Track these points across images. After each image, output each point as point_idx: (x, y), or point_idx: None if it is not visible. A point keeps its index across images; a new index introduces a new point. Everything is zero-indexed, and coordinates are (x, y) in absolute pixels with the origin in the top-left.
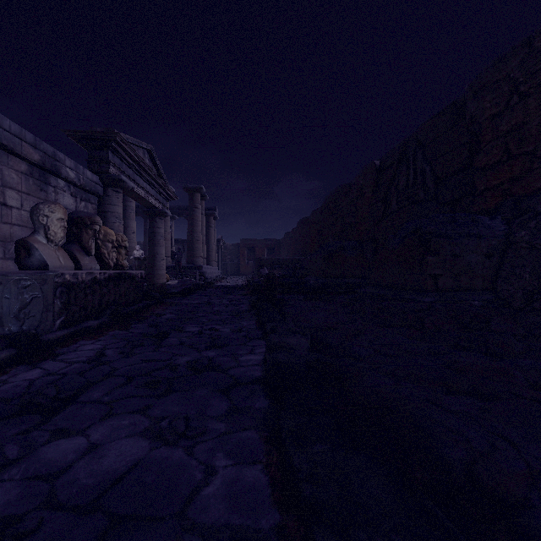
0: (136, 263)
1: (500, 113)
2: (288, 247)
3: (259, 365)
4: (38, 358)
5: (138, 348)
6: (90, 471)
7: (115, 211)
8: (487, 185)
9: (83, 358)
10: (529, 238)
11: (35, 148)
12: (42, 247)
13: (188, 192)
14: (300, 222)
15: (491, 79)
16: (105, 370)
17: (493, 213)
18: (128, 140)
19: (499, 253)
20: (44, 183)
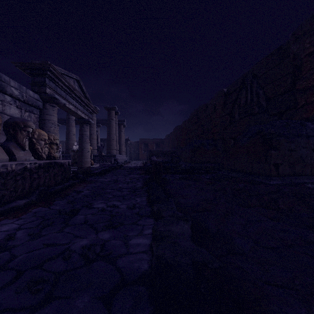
0: (72, 153)
1: None
2: (168, 143)
3: (146, 253)
4: None
5: (46, 228)
6: None
7: (51, 119)
8: (307, 101)
9: None
10: None
11: None
12: None
13: (107, 110)
14: (175, 128)
15: (310, 27)
16: (2, 259)
17: (312, 120)
18: (60, 71)
19: None
20: None
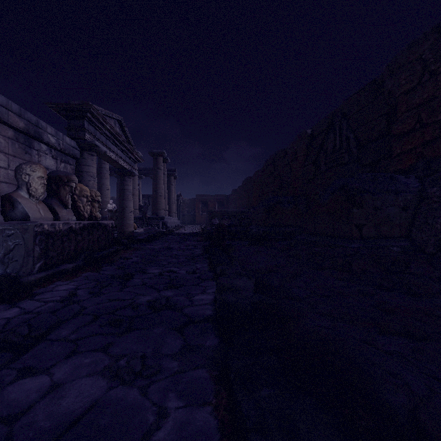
0: (109, 214)
1: (413, 89)
2: (235, 201)
3: (210, 304)
4: (17, 298)
5: (105, 288)
6: (49, 412)
7: (90, 171)
8: (402, 149)
9: (57, 298)
10: (440, 194)
11: (20, 117)
12: (25, 201)
13: (152, 156)
14: (245, 181)
15: (406, 60)
16: (75, 309)
17: (407, 172)
18: (101, 112)
19: (413, 206)
20: (28, 146)
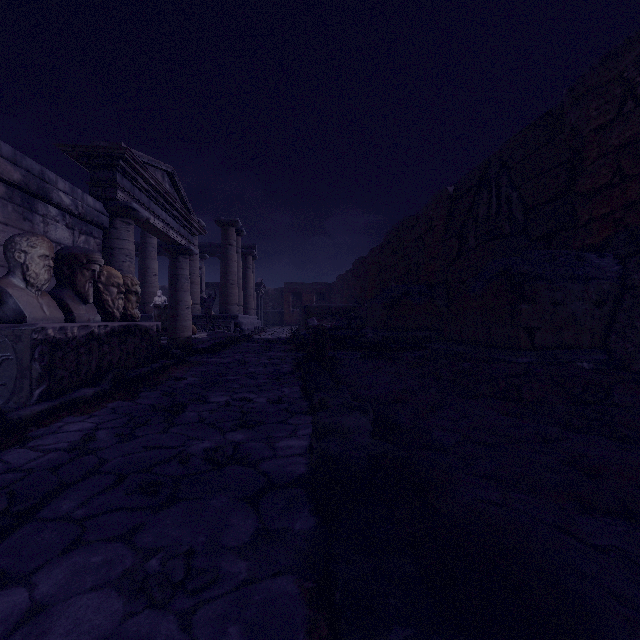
0: (155, 312)
1: (609, 123)
2: (341, 292)
3: (302, 455)
4: (1, 445)
5: (141, 428)
6: None
7: (124, 248)
8: (592, 214)
9: (63, 445)
10: None
11: (15, 164)
12: (18, 292)
13: (220, 226)
14: (356, 263)
15: (598, 81)
16: (89, 463)
17: (600, 249)
18: (141, 159)
19: (612, 300)
20: (28, 210)
